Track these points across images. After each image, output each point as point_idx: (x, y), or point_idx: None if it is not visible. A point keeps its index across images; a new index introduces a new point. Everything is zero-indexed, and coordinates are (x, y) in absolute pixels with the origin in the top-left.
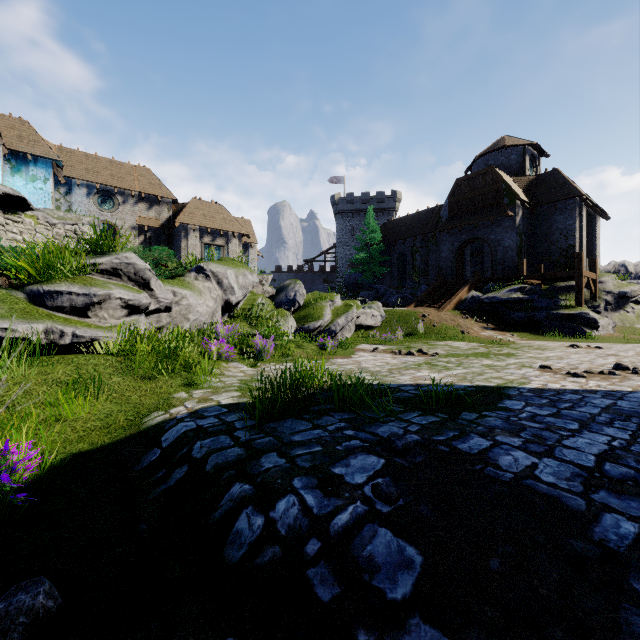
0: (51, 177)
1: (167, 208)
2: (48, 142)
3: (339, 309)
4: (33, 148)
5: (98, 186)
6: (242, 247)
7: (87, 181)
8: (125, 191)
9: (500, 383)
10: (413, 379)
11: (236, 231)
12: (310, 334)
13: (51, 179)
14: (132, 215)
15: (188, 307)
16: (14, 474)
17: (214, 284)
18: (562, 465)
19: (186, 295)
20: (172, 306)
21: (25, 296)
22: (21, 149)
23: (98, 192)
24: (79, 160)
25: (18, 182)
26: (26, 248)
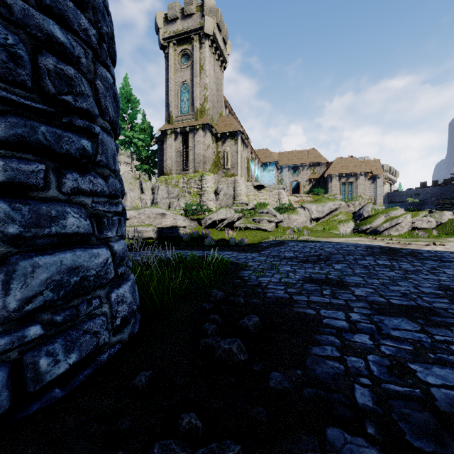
0: (274, 168)
1: (323, 167)
2: (275, 152)
3: (390, 218)
4: (269, 159)
5: (292, 166)
6: (371, 179)
7: (287, 165)
8: (303, 164)
9: (346, 242)
10: (327, 241)
11: (362, 171)
12: (364, 232)
13: (274, 169)
14: (306, 175)
15: (292, 220)
16: (245, 242)
17: (306, 211)
18: (295, 244)
19: (292, 216)
20: (283, 220)
21: (251, 220)
22: (265, 161)
23: (292, 168)
24: (285, 156)
25: (265, 174)
26: (260, 204)
